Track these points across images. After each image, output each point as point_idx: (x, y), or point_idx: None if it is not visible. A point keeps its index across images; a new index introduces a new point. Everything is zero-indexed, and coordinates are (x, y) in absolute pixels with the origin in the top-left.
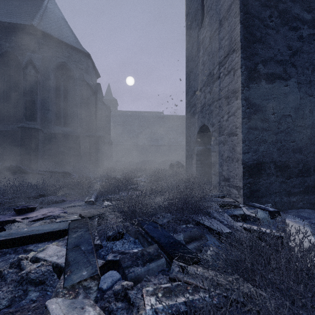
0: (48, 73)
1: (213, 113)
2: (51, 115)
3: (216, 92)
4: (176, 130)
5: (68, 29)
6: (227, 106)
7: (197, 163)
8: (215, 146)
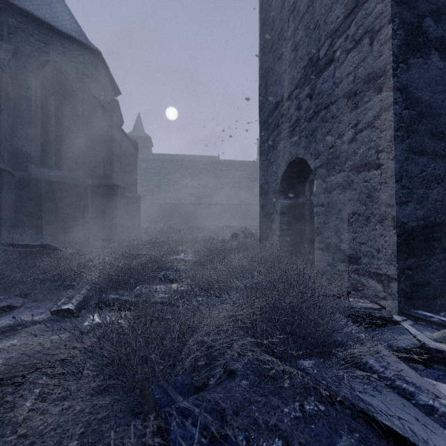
0: (26, 77)
1: (318, 134)
2: (31, 149)
3: (324, 92)
4: (239, 182)
5: (64, 10)
6: (353, 112)
7: (281, 229)
8: (323, 195)
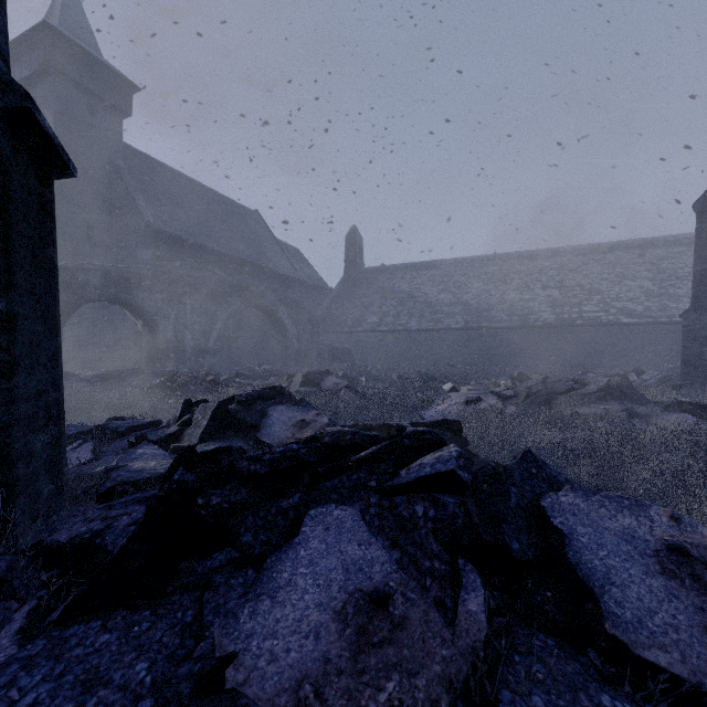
0: None
1: None
2: None
3: None
4: None
5: None
6: None
7: None
8: None
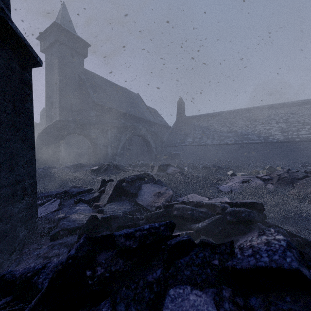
0: None
1: None
2: None
3: None
4: None
5: None
6: None
7: None
8: None
